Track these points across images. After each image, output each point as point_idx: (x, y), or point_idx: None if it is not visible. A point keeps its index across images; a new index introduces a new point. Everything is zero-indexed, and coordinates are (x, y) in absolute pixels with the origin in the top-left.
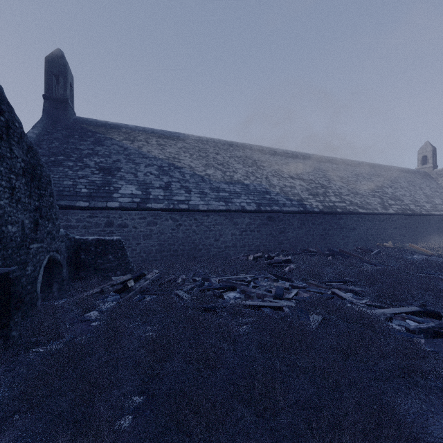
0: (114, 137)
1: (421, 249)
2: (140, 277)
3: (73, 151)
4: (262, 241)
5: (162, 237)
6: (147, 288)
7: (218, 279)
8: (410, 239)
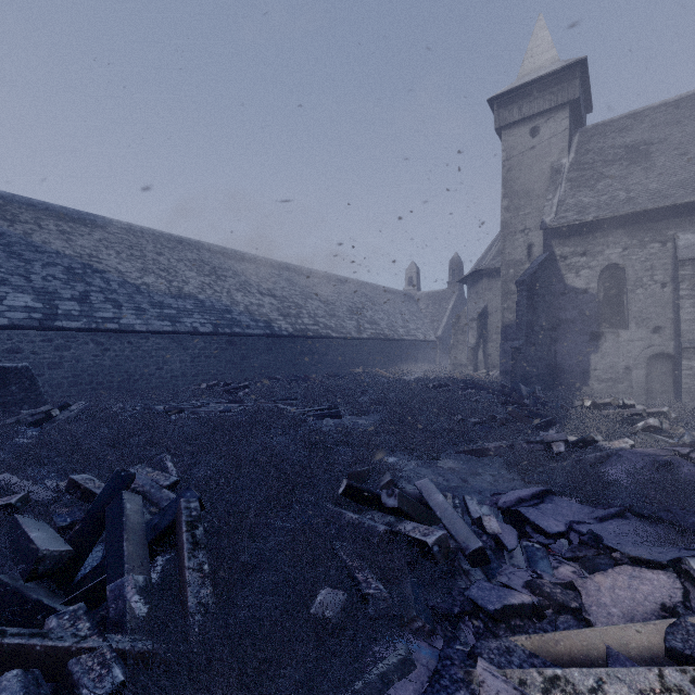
0: None
1: (384, 373)
2: (64, 408)
3: None
4: (221, 369)
5: (79, 366)
6: (75, 418)
7: (163, 406)
8: (383, 365)
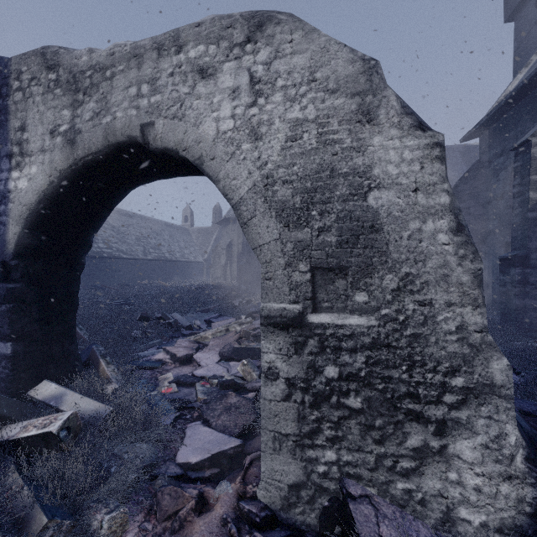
0: None
1: (164, 283)
2: None
3: None
4: None
5: None
6: None
7: None
8: (164, 278)
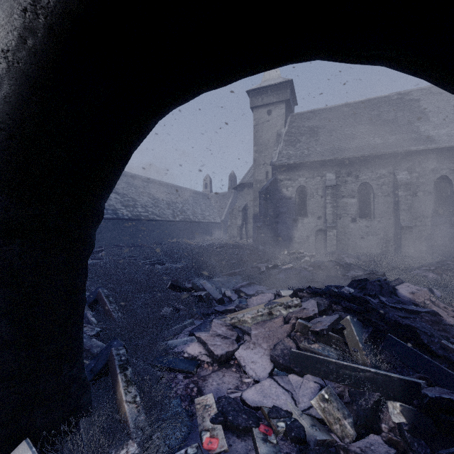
0: None
1: (189, 242)
2: None
3: None
4: None
5: None
6: None
7: None
8: (189, 237)
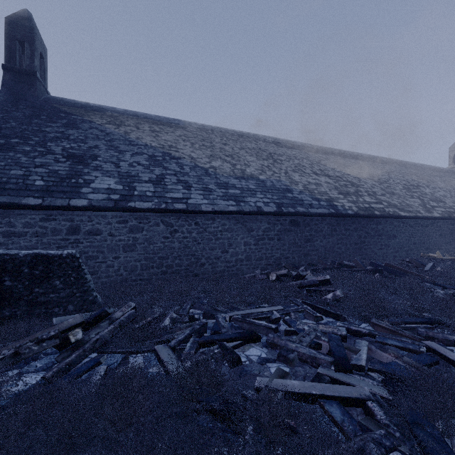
0: (95, 120)
1: None
2: (101, 317)
3: (35, 134)
4: (284, 253)
5: (150, 248)
6: (110, 338)
7: (228, 315)
8: None
